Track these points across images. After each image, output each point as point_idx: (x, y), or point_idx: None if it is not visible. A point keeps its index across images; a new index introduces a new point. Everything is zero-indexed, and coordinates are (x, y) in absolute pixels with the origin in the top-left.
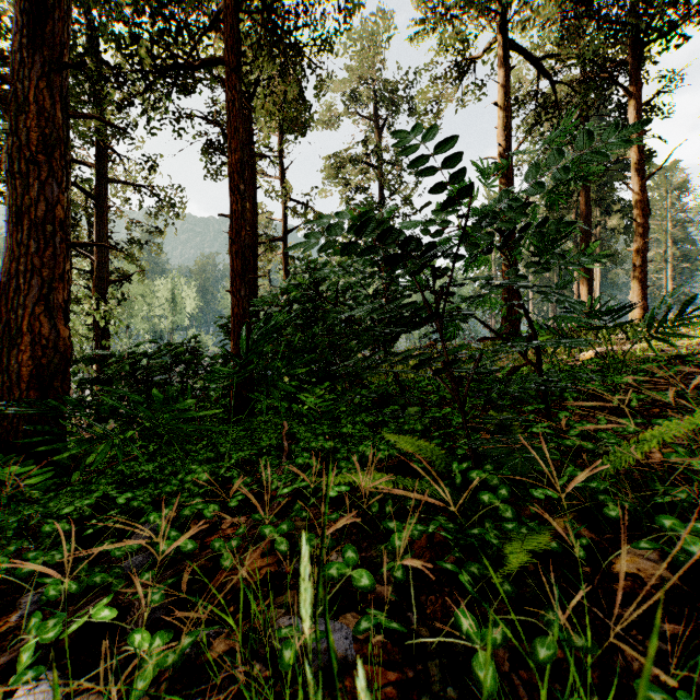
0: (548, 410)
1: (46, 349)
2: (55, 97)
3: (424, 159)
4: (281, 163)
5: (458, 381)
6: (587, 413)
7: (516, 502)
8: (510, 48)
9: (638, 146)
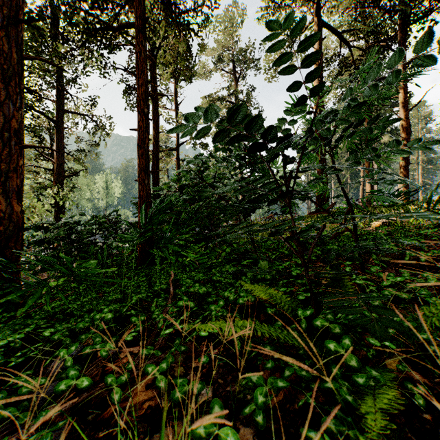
0: (362, 264)
1: (4, 220)
2: (11, 43)
3: (281, 59)
4: (175, 101)
5: (303, 245)
6: (386, 265)
7: (353, 346)
8: (321, 26)
9: (403, 89)
